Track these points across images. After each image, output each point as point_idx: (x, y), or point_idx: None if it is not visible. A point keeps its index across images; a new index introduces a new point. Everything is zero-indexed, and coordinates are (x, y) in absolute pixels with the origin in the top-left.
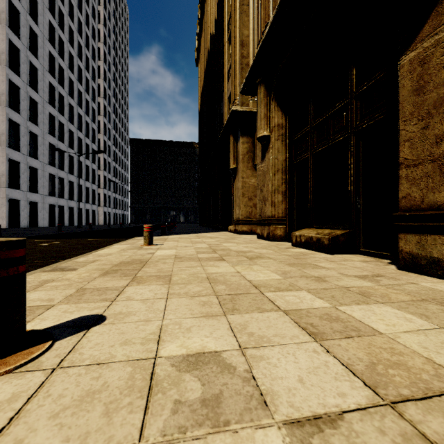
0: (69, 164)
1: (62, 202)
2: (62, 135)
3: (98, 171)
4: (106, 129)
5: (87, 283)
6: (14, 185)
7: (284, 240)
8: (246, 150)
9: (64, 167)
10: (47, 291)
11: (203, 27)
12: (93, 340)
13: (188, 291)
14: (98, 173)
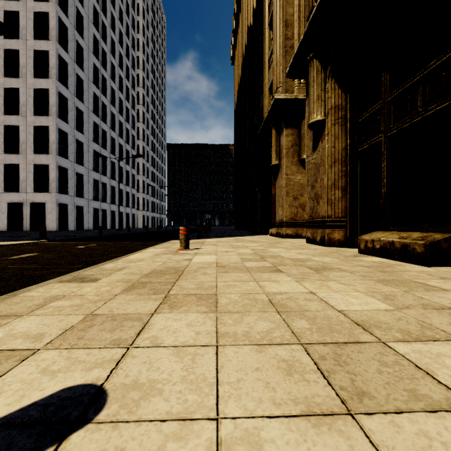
0: (111, 170)
1: (105, 206)
2: (105, 142)
3: (137, 176)
4: (145, 135)
5: (103, 304)
6: (63, 190)
7: (344, 245)
8: (291, 144)
9: (106, 173)
10: (44, 317)
11: (239, 21)
12: None
13: (249, 331)
14: (138, 178)
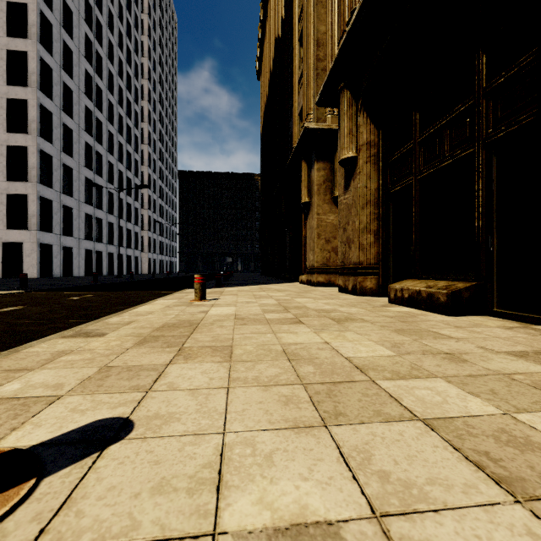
0: (108, 202)
1: (100, 248)
2: (100, 168)
3: (141, 209)
4: (151, 160)
5: (116, 357)
6: (46, 227)
7: (376, 294)
8: (323, 179)
9: (102, 206)
10: (58, 370)
11: (266, 30)
12: (105, 477)
13: (259, 375)
14: (142, 212)
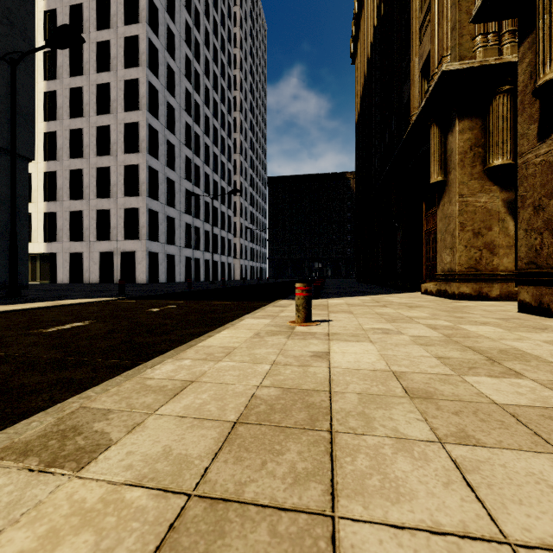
0: (205, 212)
1: (198, 255)
2: (198, 180)
3: (234, 217)
4: (242, 168)
5: None
6: (153, 237)
7: None
8: (469, 144)
9: (200, 215)
10: None
11: (364, 0)
12: None
13: None
14: (234, 220)
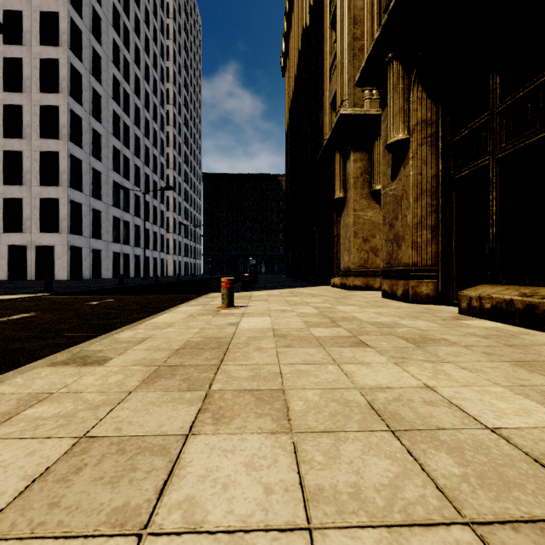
0: (135, 205)
1: (128, 250)
2: (128, 172)
3: (167, 212)
4: (176, 163)
5: (107, 412)
6: (76, 230)
7: (434, 302)
8: (360, 171)
9: (129, 209)
10: (5, 445)
11: (292, 23)
12: None
13: (358, 483)
14: (167, 215)
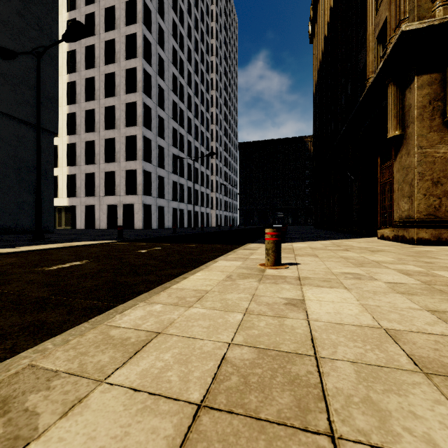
0: (188, 172)
1: (183, 206)
2: (183, 146)
3: (211, 176)
4: (218, 136)
5: None
6: (147, 192)
7: None
8: (427, 99)
9: (184, 174)
10: None
11: None
12: None
13: None
14: (211, 178)
